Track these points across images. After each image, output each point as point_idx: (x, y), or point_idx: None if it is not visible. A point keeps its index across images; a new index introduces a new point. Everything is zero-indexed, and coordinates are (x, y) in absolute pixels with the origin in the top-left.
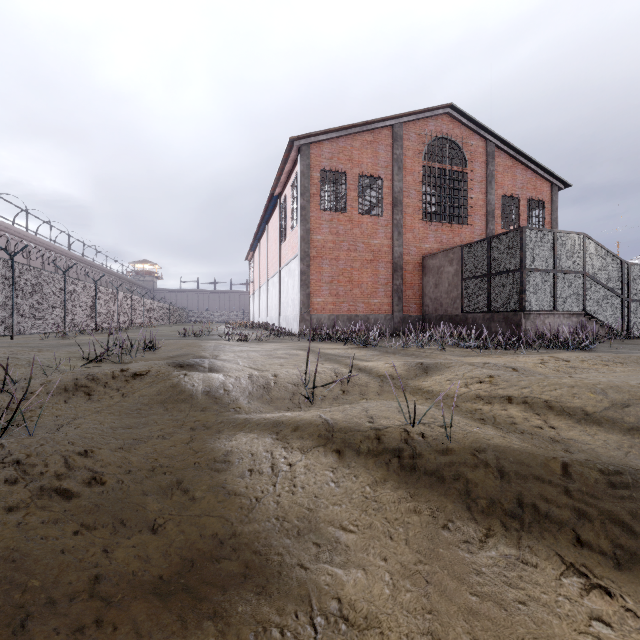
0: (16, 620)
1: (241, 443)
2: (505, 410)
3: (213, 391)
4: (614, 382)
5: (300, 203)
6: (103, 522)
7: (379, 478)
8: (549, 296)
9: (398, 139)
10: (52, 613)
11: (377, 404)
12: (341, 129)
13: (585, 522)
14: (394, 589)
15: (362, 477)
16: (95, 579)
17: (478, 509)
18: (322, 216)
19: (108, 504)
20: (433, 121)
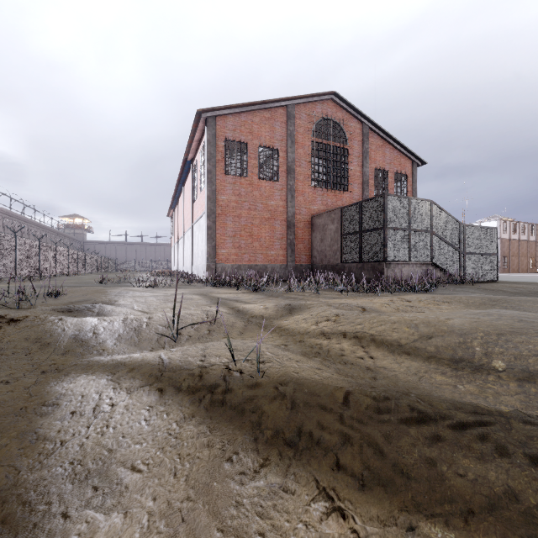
0: None
1: (77, 385)
2: (339, 344)
3: (81, 334)
4: (429, 318)
5: (207, 167)
6: None
7: (188, 414)
8: (405, 249)
9: (291, 117)
10: None
11: (220, 343)
12: (242, 106)
13: (347, 447)
14: (146, 532)
15: (173, 414)
16: None
17: (263, 440)
18: (226, 179)
19: None
20: (320, 105)
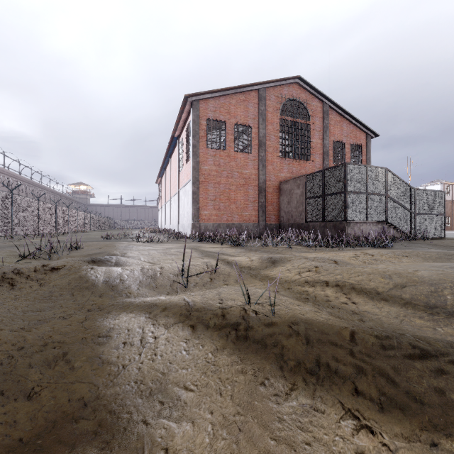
0: None
1: (122, 321)
2: (323, 291)
3: (111, 281)
4: (398, 270)
5: (192, 142)
6: None
7: (219, 346)
8: (363, 210)
9: (262, 99)
10: None
11: (229, 289)
12: (222, 90)
13: (362, 376)
14: (213, 438)
15: (207, 346)
16: None
17: (288, 369)
18: (208, 152)
19: None
20: (287, 87)
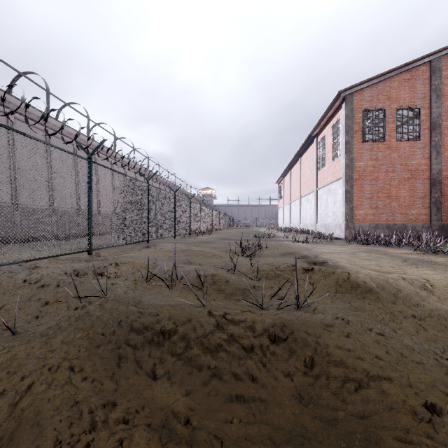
0: None
1: None
2: None
3: (386, 288)
4: None
5: (345, 139)
6: None
7: None
8: None
9: (436, 71)
10: None
11: None
12: (381, 75)
13: None
14: None
15: None
16: None
17: None
18: (363, 147)
19: None
20: None
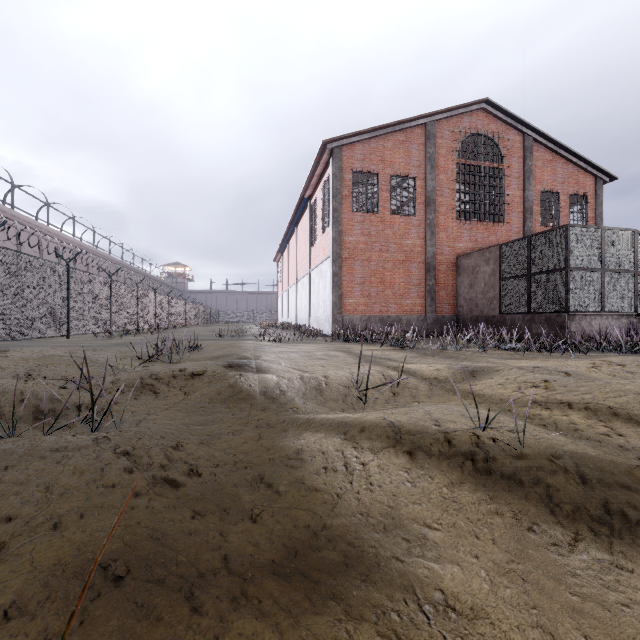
0: (184, 587)
1: (310, 442)
2: (566, 416)
3: (270, 391)
4: None
5: (332, 205)
6: (210, 510)
7: (455, 480)
8: (596, 296)
9: (431, 137)
10: (206, 584)
11: (437, 407)
12: (373, 130)
13: None
14: (492, 585)
15: (437, 478)
16: (224, 558)
17: (563, 513)
18: (354, 217)
19: (209, 494)
20: (467, 117)
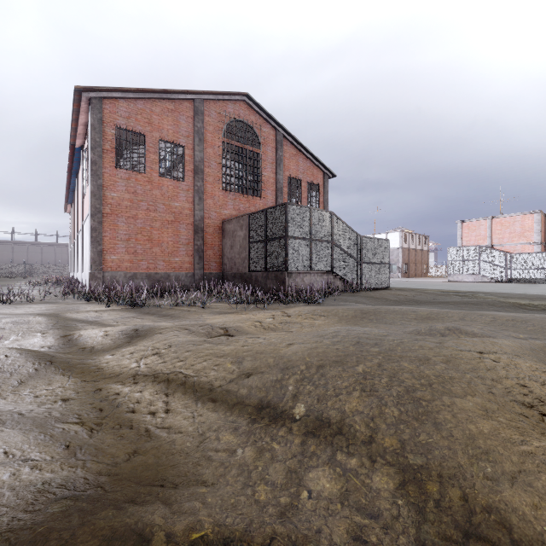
0: None
1: None
2: (141, 392)
3: None
4: (270, 346)
5: (90, 157)
6: None
7: None
8: (307, 259)
9: (199, 113)
10: None
11: None
12: (138, 91)
13: None
14: None
15: None
16: None
17: None
18: (117, 173)
19: None
20: (232, 104)
